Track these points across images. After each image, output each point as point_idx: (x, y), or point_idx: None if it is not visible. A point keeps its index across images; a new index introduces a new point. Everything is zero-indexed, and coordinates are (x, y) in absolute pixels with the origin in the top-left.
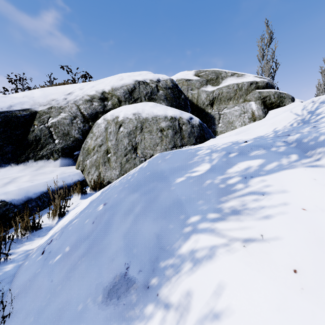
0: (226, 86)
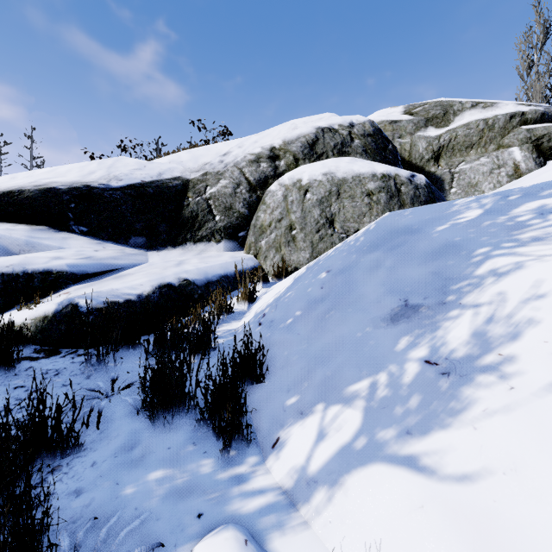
0: (464, 125)
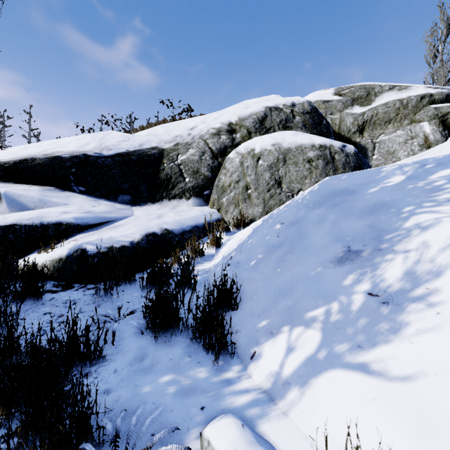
0: (383, 104)
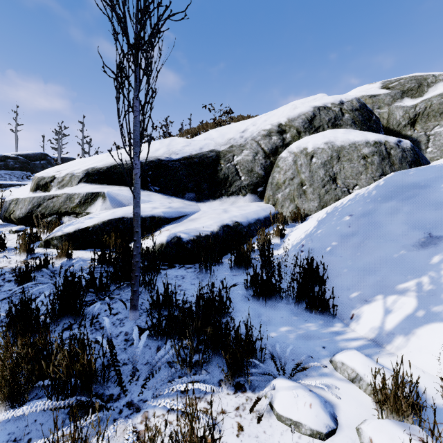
0: (438, 95)
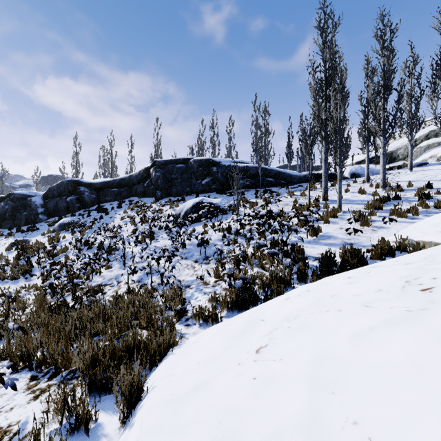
0: None
